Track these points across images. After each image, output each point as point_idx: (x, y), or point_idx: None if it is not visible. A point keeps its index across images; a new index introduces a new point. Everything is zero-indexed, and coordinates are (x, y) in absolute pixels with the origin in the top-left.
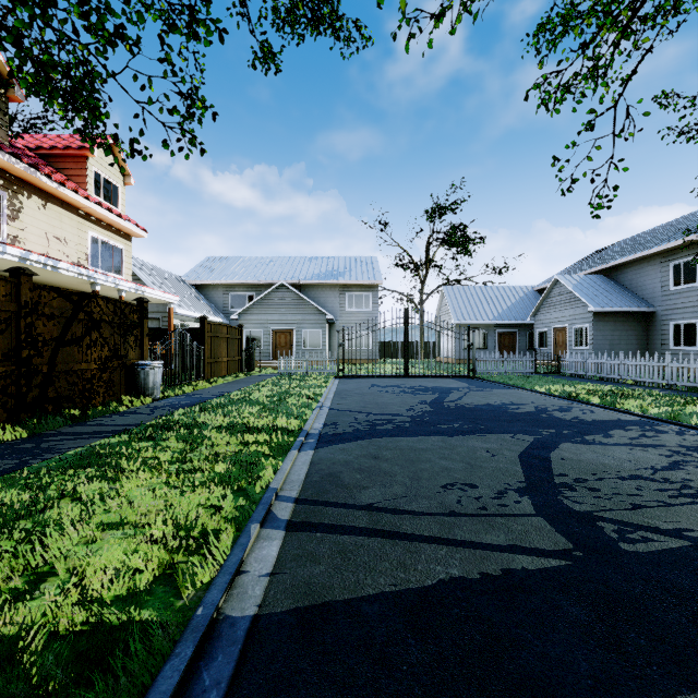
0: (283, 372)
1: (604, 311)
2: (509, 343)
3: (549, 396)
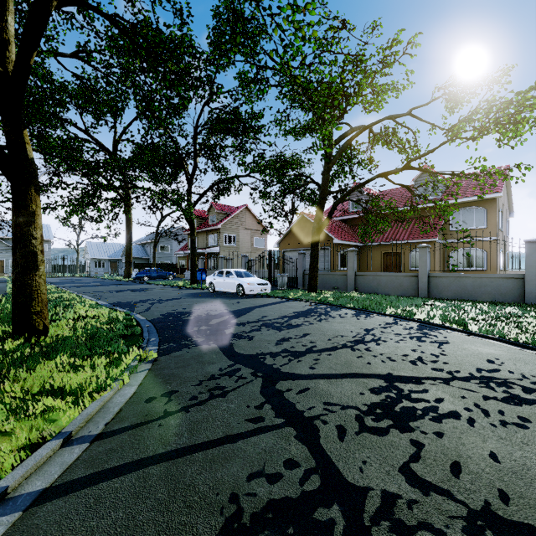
0: (4, 277)
1: (136, 257)
2: (115, 266)
3: (100, 278)
